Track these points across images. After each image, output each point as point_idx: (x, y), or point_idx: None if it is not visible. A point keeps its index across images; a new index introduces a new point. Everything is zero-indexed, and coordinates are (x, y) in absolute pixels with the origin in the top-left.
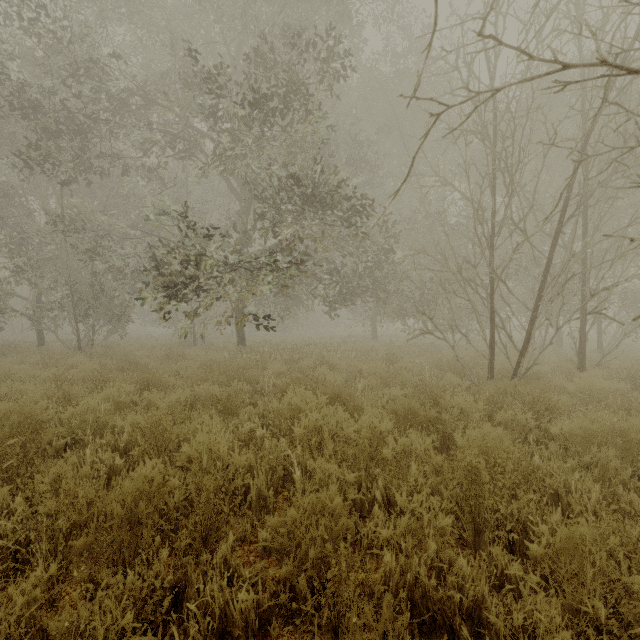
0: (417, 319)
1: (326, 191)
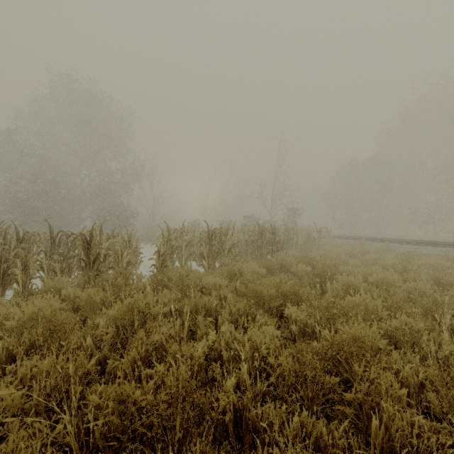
0: None
1: None
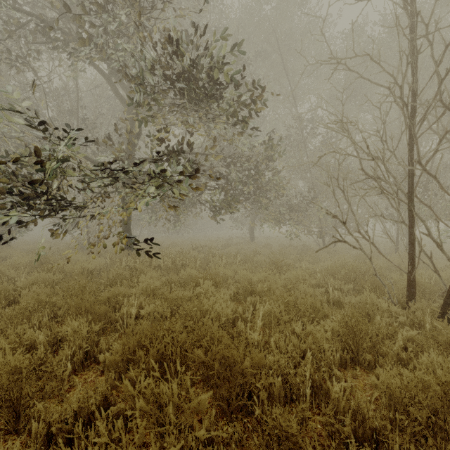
0: (292, 224)
1: (210, 65)
